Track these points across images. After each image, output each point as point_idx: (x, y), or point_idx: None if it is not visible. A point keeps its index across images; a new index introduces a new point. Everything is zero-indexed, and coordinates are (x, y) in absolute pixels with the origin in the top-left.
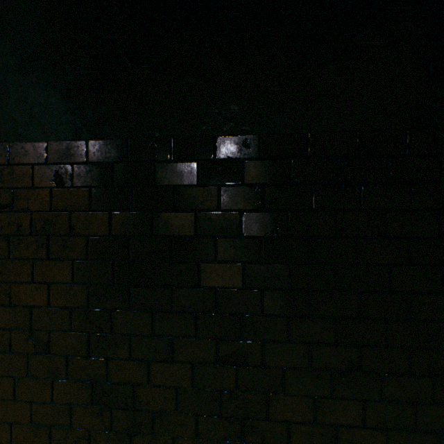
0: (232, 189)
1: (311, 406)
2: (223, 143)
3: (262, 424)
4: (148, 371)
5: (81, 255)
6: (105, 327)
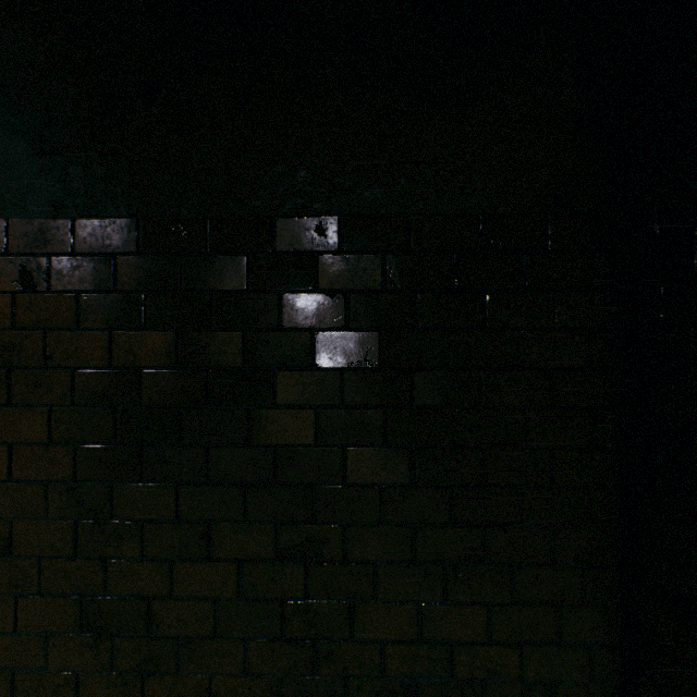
0: (299, 298)
1: (415, 617)
2: (285, 227)
3: (344, 647)
4: (170, 576)
5: (64, 399)
6: (103, 511)
